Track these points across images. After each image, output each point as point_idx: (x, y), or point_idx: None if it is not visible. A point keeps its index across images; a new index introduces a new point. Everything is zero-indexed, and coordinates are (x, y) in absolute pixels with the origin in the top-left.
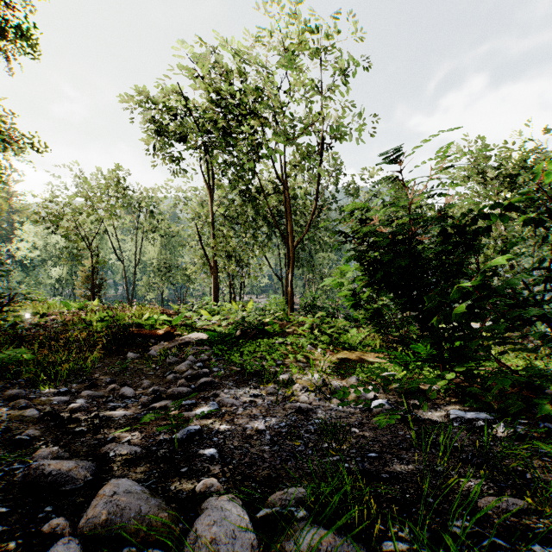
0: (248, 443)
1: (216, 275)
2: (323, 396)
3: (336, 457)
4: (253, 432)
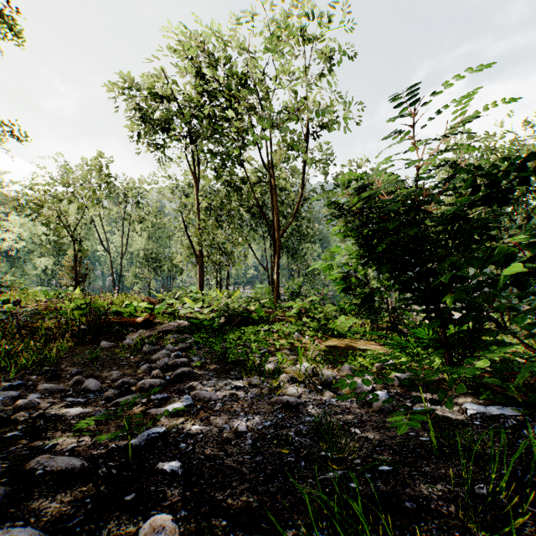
0: (224, 451)
1: (201, 264)
2: (313, 387)
3: (338, 472)
4: (231, 435)
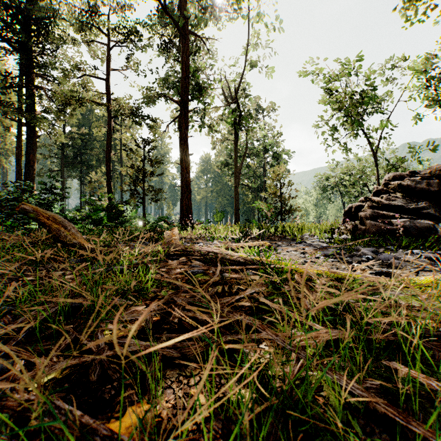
0: None
1: None
2: None
3: None
4: None
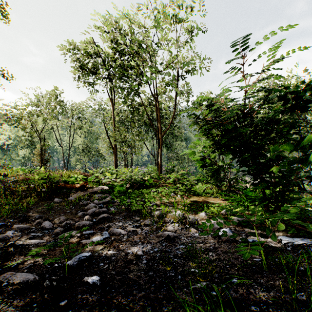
0: (128, 268)
1: (116, 153)
2: (183, 226)
3: (203, 283)
4: (132, 257)
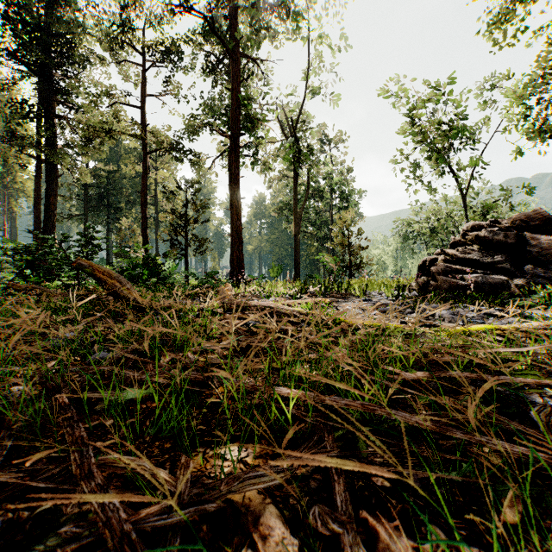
0: None
1: None
2: None
3: None
4: None
